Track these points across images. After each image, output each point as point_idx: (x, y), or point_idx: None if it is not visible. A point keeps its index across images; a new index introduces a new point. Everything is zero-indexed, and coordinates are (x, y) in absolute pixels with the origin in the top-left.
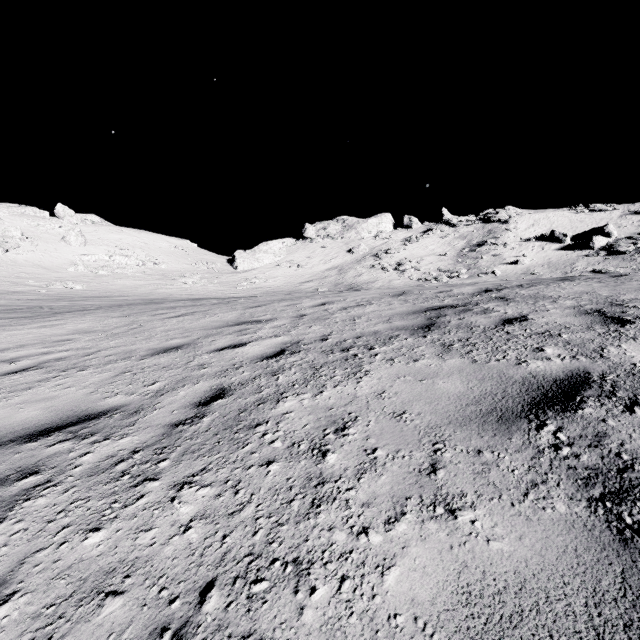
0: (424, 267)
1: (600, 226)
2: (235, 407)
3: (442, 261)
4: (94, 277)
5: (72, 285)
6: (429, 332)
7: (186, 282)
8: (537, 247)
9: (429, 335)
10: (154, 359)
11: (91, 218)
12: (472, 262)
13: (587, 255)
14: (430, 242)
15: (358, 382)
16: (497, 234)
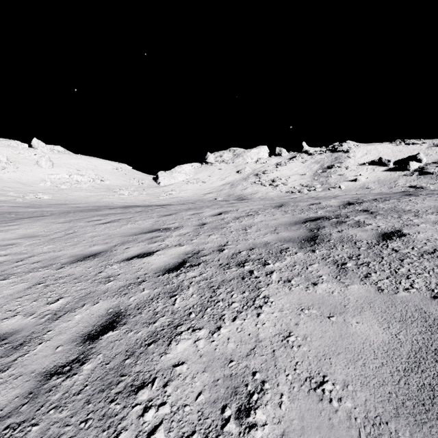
0: (290, 183)
1: (414, 154)
2: (123, 347)
3: (303, 179)
4: (58, 190)
5: (41, 196)
6: (316, 246)
7: (123, 193)
8: (369, 169)
9: (317, 249)
10: (70, 268)
11: (57, 148)
12: (324, 180)
13: (405, 175)
14: (294, 165)
15: (258, 314)
16: (341, 160)
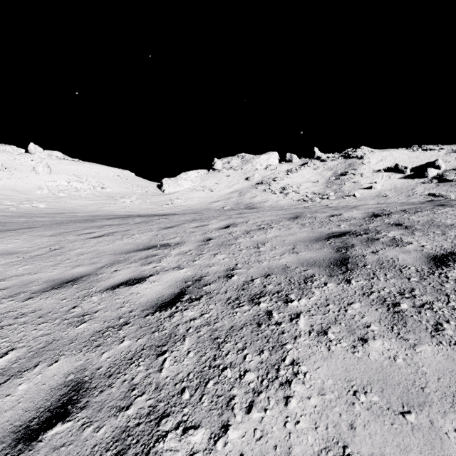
0: (302, 191)
1: (432, 161)
2: None
3: (315, 186)
4: (55, 198)
5: (37, 204)
6: (349, 273)
7: (125, 202)
8: (385, 176)
9: (353, 279)
10: (40, 299)
11: (56, 154)
12: (338, 187)
13: (423, 182)
14: (306, 172)
15: (286, 399)
16: (355, 167)
